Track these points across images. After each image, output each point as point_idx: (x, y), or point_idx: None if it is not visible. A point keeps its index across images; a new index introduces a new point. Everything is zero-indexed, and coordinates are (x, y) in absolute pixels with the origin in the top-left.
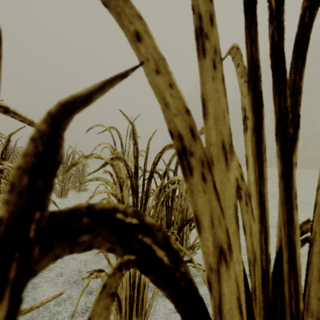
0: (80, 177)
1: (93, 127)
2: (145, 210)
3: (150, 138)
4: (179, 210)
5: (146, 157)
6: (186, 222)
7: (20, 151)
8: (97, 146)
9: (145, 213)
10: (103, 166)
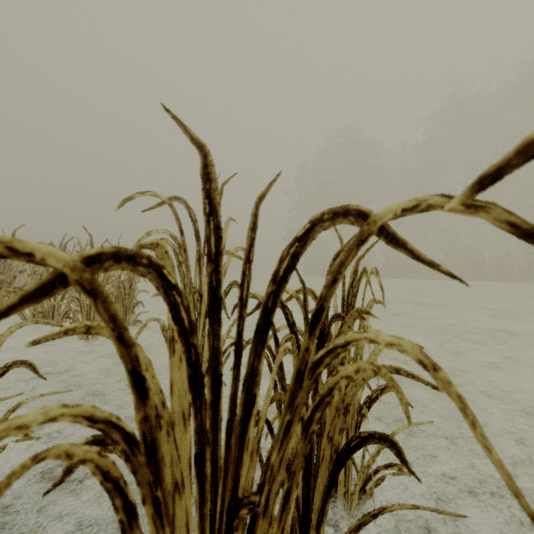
0: (126, 299)
1: (135, 197)
2: (245, 447)
3: (260, 195)
4: (339, 404)
5: (248, 257)
6: (359, 441)
7: None
8: (142, 237)
9: (245, 458)
10: (35, 297)
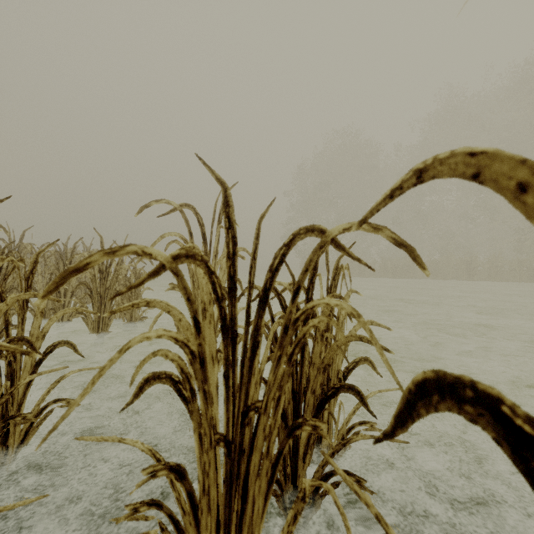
0: (133, 297)
1: (151, 205)
2: (252, 373)
3: (261, 215)
4: (319, 365)
5: (254, 256)
6: (334, 391)
7: (28, 251)
8: (158, 239)
9: (252, 380)
10: (153, 274)
